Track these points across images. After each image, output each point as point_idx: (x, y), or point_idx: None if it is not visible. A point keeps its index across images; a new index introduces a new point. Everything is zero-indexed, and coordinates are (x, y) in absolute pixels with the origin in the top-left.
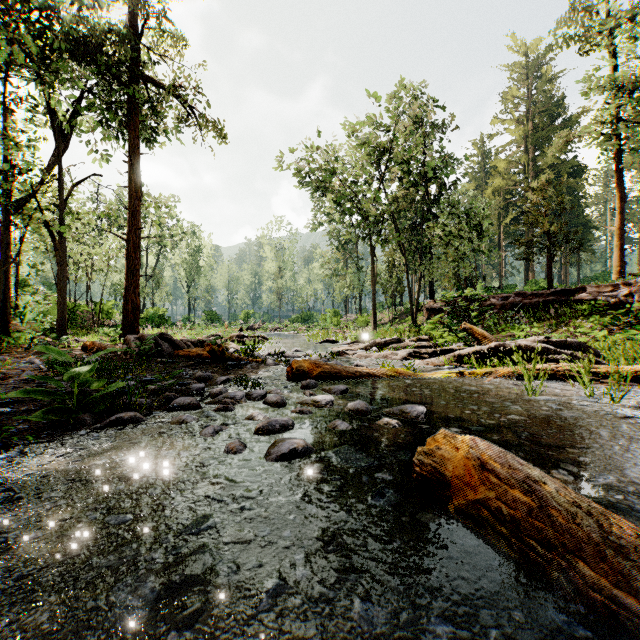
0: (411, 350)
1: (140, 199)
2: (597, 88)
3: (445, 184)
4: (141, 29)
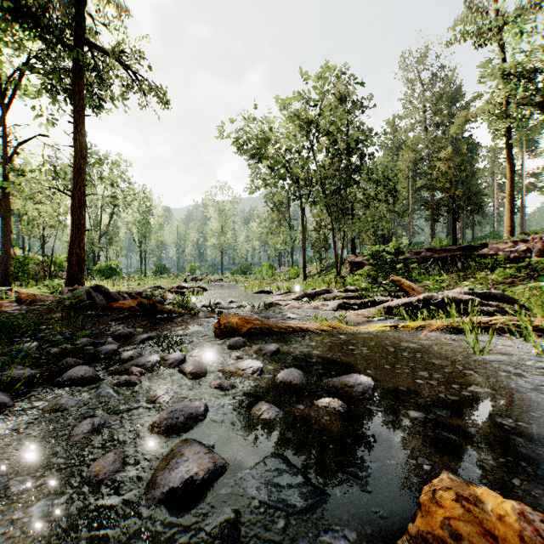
0: (341, 301)
1: (85, 158)
2: (492, 75)
3: (365, 154)
4: None
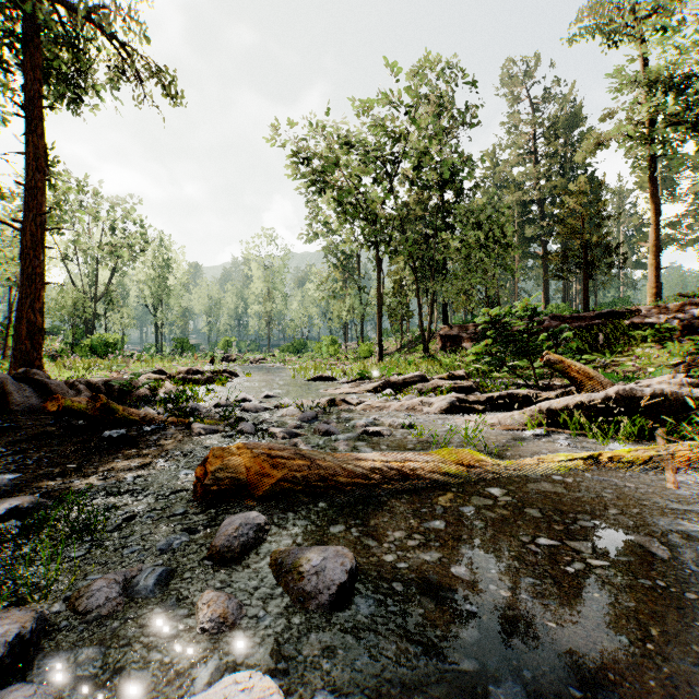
0: (453, 397)
1: (45, 171)
2: (633, 82)
3: (461, 189)
4: None
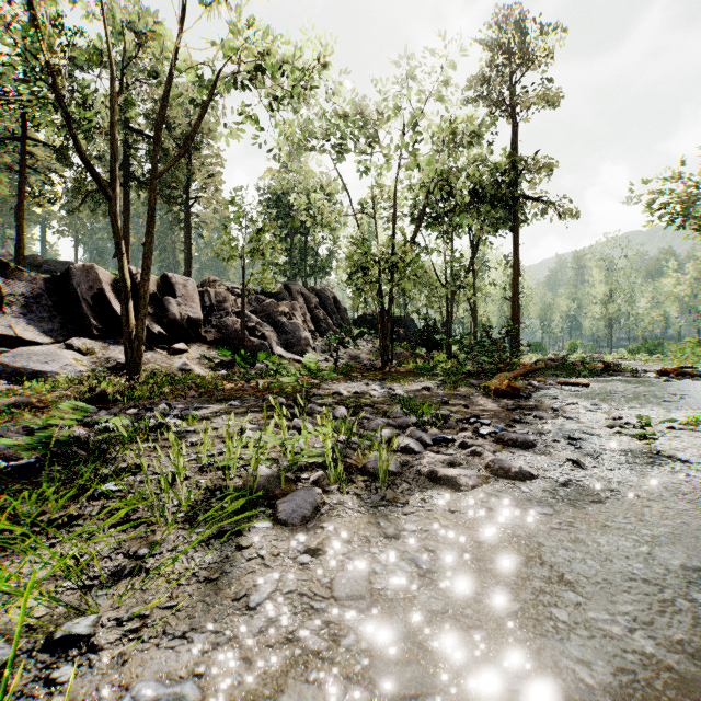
0: None
1: (519, 274)
2: None
3: None
4: (522, 169)
